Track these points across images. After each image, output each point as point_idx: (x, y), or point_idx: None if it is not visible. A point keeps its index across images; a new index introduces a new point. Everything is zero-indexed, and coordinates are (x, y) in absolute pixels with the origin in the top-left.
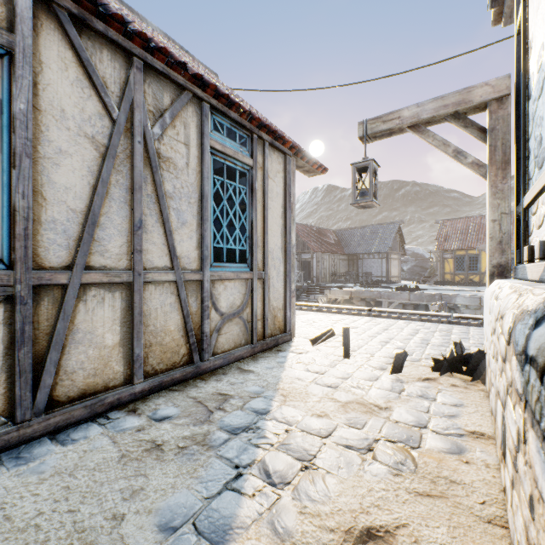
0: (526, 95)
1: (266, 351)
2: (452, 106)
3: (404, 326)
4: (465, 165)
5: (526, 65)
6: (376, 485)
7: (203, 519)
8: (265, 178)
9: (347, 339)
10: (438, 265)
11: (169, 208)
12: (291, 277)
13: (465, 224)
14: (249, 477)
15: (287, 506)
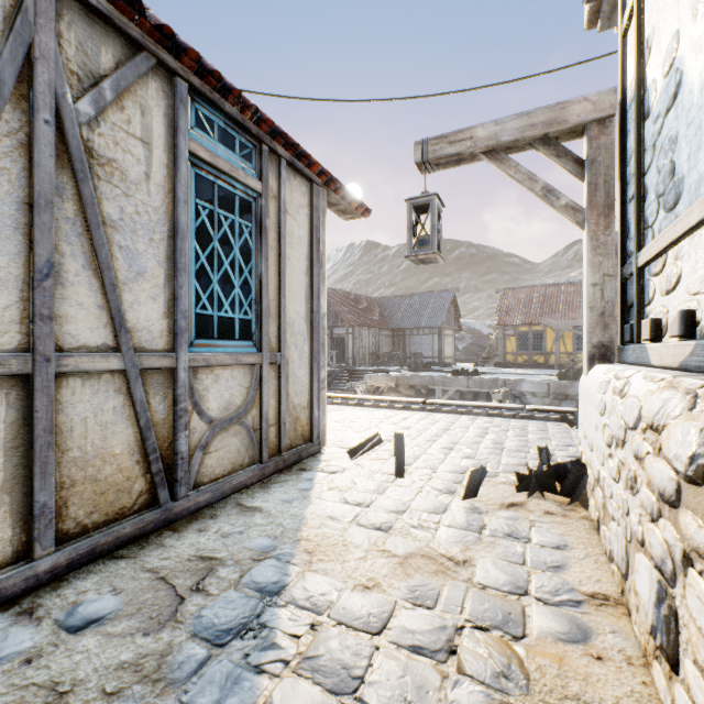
0: (641, 114)
1: (282, 471)
2: (542, 127)
3: (470, 424)
4: (557, 209)
5: (641, 73)
6: None
7: None
8: (281, 213)
9: (401, 449)
10: (499, 343)
11: (112, 245)
12: (320, 360)
13: (528, 294)
14: None
15: None
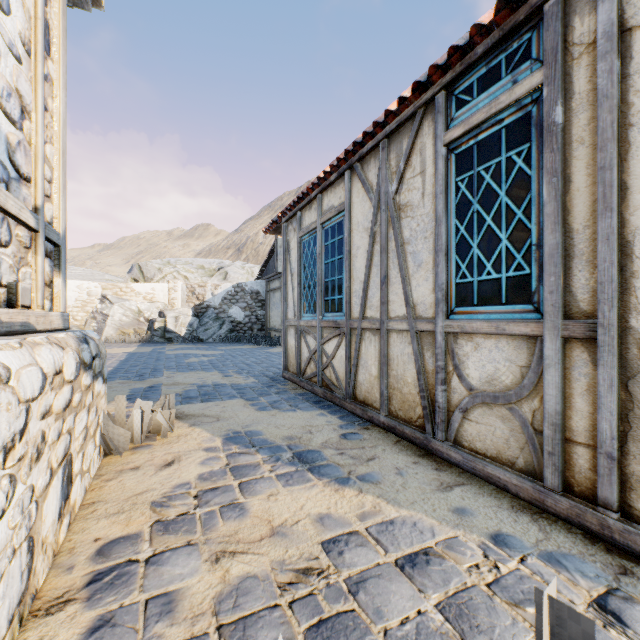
0: None
1: (602, 542)
2: None
3: None
4: None
5: None
6: (177, 480)
7: (242, 436)
8: (597, 62)
9: None
10: None
11: (407, 254)
12: None
13: None
14: (249, 448)
15: (216, 452)
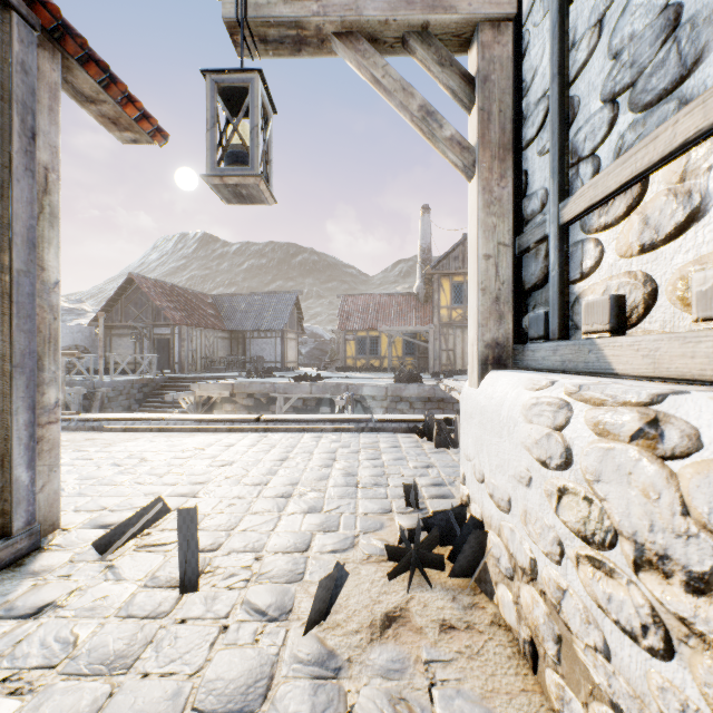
0: None
1: None
2: (422, 8)
3: (314, 446)
4: (439, 143)
5: None
6: None
7: None
8: None
9: (193, 538)
10: (341, 347)
11: None
12: (44, 369)
13: (366, 301)
14: None
15: None
